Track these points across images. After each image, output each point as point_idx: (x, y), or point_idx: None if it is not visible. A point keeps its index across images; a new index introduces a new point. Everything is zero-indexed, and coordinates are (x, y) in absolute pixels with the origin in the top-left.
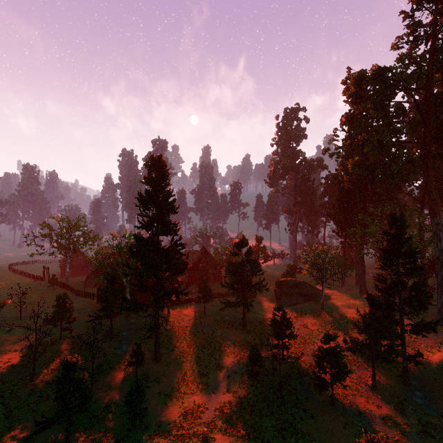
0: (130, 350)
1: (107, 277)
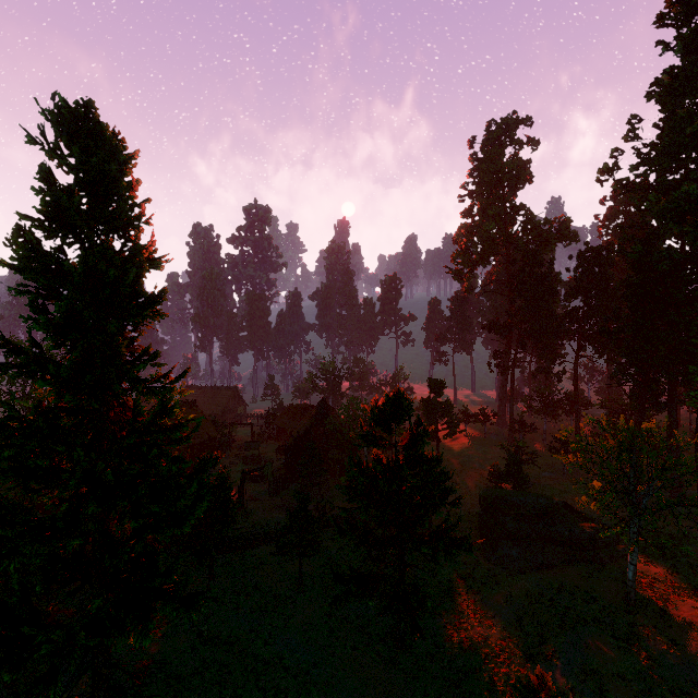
0: None
1: None
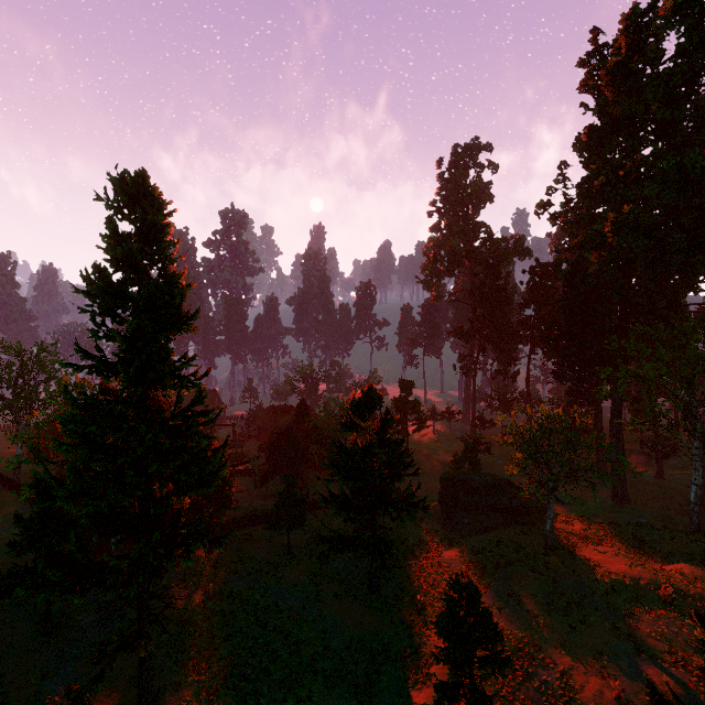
0: (82, 678)
1: (37, 488)
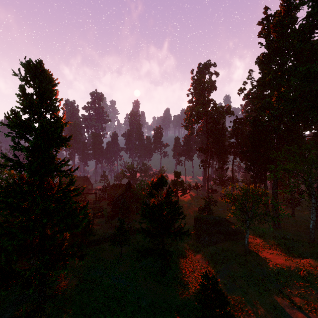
0: None
1: None
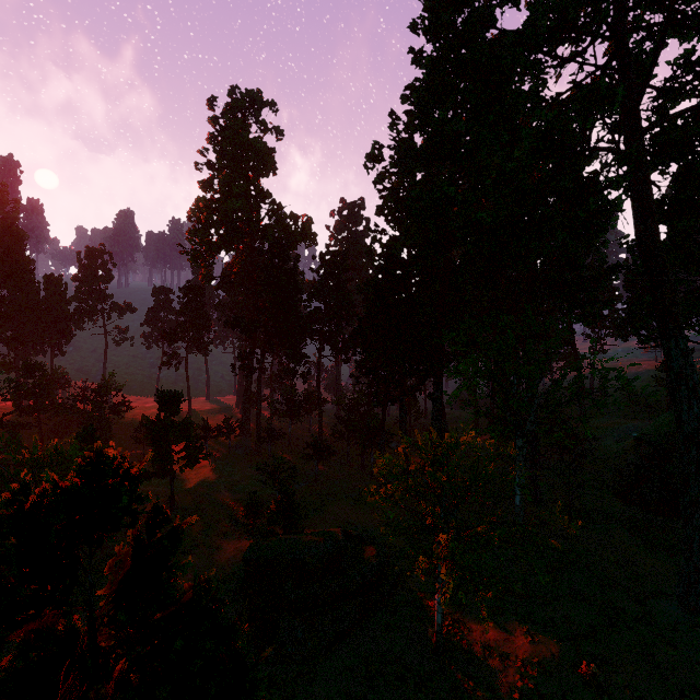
0: None
1: None
